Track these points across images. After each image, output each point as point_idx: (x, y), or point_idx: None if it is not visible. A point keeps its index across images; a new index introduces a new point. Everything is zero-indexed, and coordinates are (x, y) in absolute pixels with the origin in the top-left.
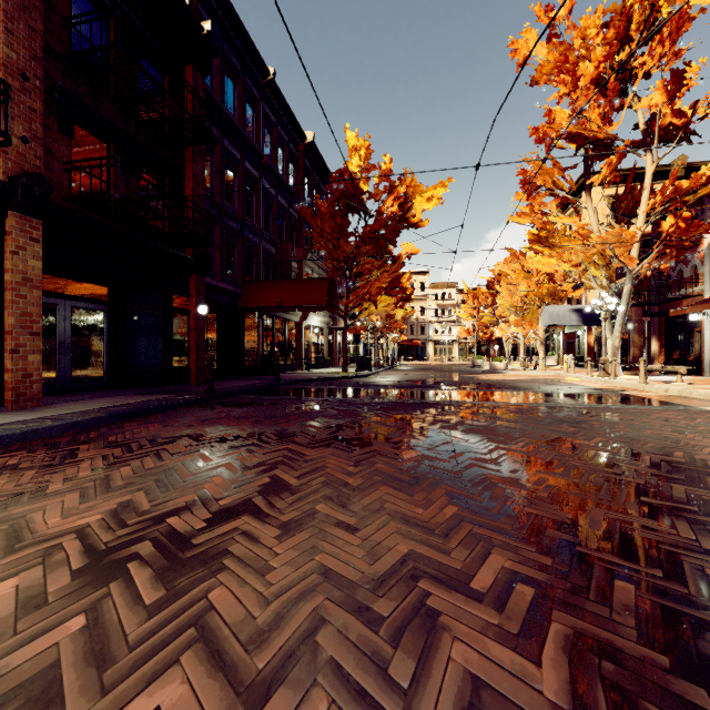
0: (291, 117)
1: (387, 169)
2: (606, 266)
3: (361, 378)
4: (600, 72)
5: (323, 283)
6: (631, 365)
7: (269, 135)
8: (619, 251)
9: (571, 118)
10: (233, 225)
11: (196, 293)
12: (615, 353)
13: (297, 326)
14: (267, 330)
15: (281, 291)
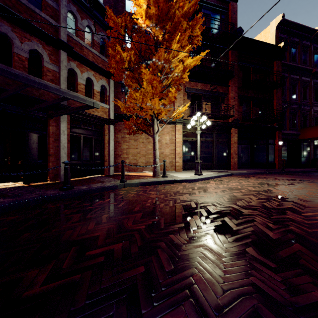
0: None
1: None
2: None
3: None
4: None
5: None
6: None
7: (317, 56)
8: None
9: None
10: (295, 106)
11: (277, 137)
12: None
13: None
14: (316, 147)
15: None
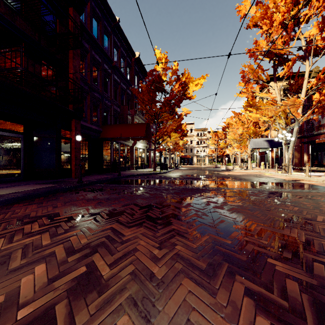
0: (127, 43)
1: (176, 69)
2: (284, 118)
3: (162, 174)
4: (284, 18)
5: (143, 125)
6: (301, 167)
7: (116, 52)
8: (293, 110)
9: (268, 43)
10: (97, 95)
11: (75, 129)
12: (289, 161)
13: (131, 148)
14: (116, 149)
15: (121, 129)
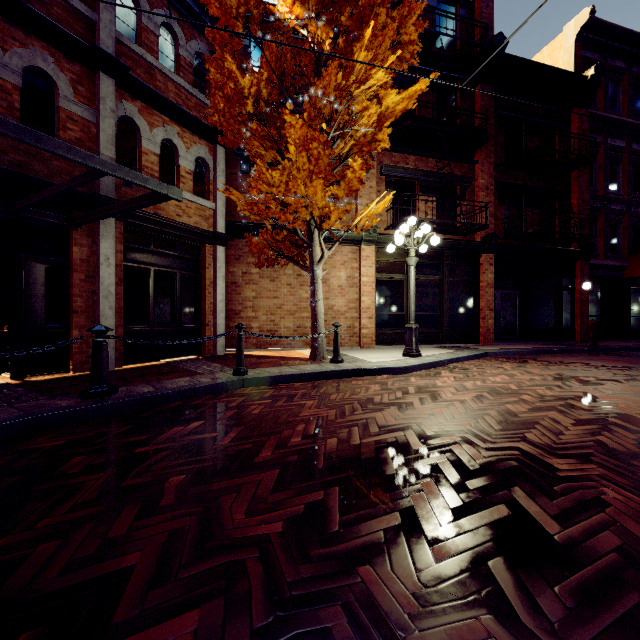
0: None
1: None
2: None
3: None
4: None
5: None
6: None
7: None
8: None
9: None
10: (616, 208)
11: (580, 274)
12: None
13: None
14: None
15: None
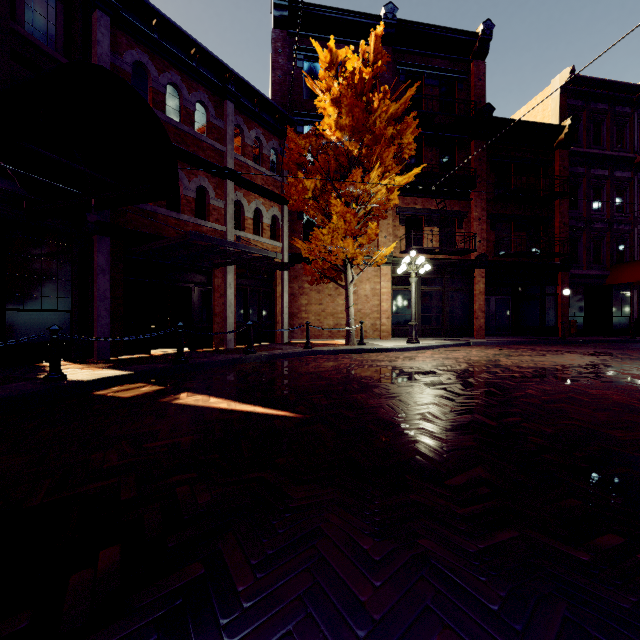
0: None
1: None
2: None
3: None
4: None
5: None
6: None
7: None
8: None
9: None
10: (600, 226)
11: (561, 283)
12: None
13: None
14: None
15: None
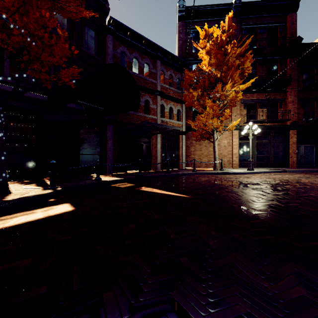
0: None
1: None
2: None
3: None
4: None
5: None
6: None
7: None
8: None
9: None
10: None
11: None
12: None
13: None
14: None
15: None
